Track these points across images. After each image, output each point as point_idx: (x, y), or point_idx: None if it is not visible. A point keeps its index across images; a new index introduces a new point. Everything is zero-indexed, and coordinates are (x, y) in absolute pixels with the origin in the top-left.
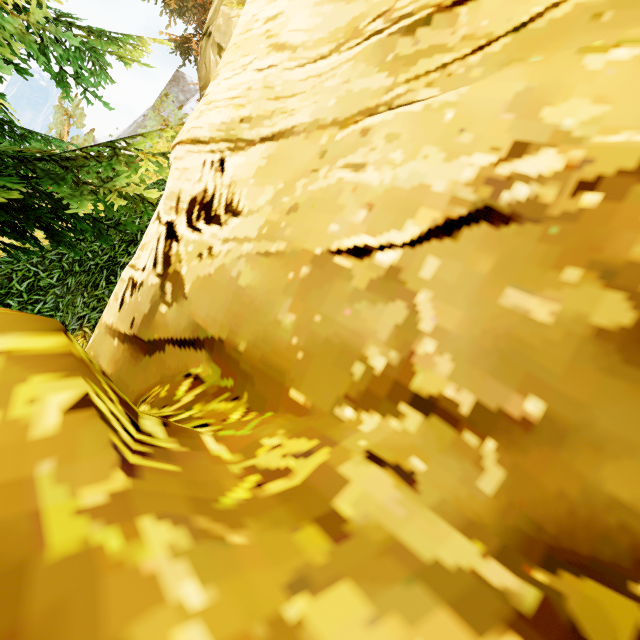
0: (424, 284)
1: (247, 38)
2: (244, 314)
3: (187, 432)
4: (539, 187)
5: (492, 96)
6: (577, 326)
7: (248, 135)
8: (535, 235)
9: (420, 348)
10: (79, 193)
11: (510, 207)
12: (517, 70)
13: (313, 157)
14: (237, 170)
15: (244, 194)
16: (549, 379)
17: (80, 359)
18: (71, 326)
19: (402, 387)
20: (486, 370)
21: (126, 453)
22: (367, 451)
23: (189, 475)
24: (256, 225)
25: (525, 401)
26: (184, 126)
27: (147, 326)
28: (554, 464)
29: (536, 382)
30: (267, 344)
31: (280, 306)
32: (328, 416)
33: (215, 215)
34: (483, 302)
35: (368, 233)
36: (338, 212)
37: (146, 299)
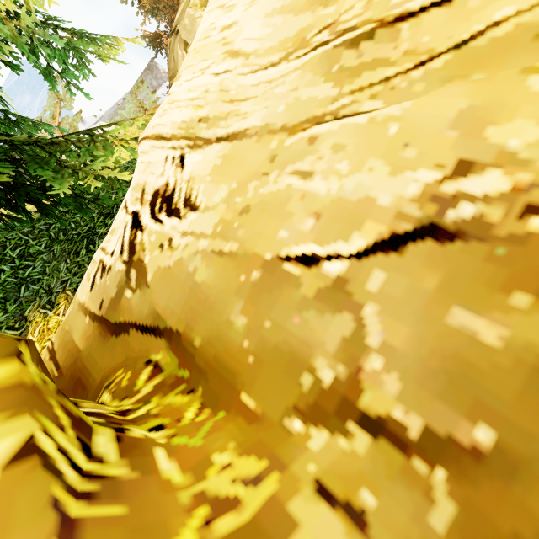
0: (370, 297)
1: (205, 44)
2: (199, 310)
3: (140, 447)
4: (484, 206)
5: (435, 112)
6: (528, 354)
7: (205, 134)
8: (481, 254)
9: (367, 364)
10: (61, 176)
11: (455, 225)
12: (460, 87)
13: (264, 160)
14: (195, 167)
15: (201, 190)
16: (499, 406)
17: (31, 386)
18: (55, 289)
19: (350, 404)
20: (434, 393)
21: (68, 504)
22: (316, 481)
23: (136, 517)
24: (211, 222)
25: (475, 428)
26: (150, 122)
27: (114, 309)
28: (507, 500)
29: (485, 409)
30: (220, 343)
31: (232, 307)
32: (277, 426)
33: (175, 208)
34: (429, 319)
35: (316, 242)
36: (287, 219)
37: (113, 284)
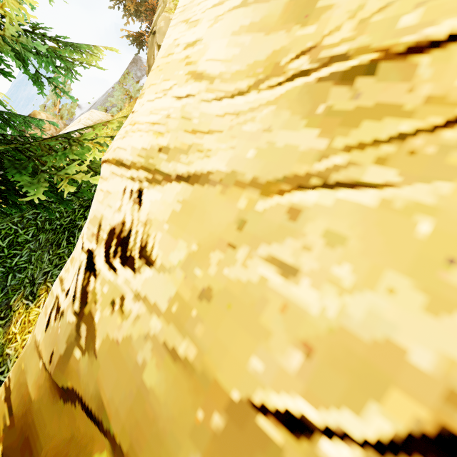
0: None
1: (168, 62)
2: (146, 432)
3: None
4: None
5: None
6: None
7: (165, 168)
8: None
9: None
10: (38, 181)
11: None
12: None
13: (230, 223)
14: (153, 207)
15: (158, 240)
16: None
17: None
18: (38, 280)
19: None
20: None
21: None
22: None
23: None
24: (166, 292)
25: None
26: (113, 141)
27: (62, 370)
28: None
29: None
30: None
31: (186, 456)
32: None
33: (130, 256)
34: None
35: (306, 398)
36: (262, 339)
37: (63, 337)
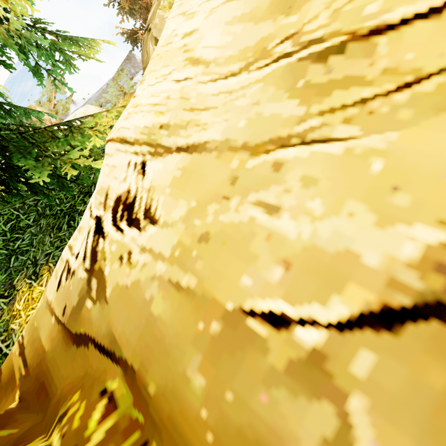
0: (357, 384)
1: (168, 50)
2: (154, 350)
3: None
4: None
5: (432, 150)
6: None
7: (166, 142)
8: None
9: None
10: (42, 165)
11: None
12: None
13: (224, 180)
14: (156, 175)
15: (161, 202)
16: None
17: None
18: (40, 261)
19: None
20: None
21: None
22: None
23: None
24: (170, 242)
25: None
26: (116, 123)
27: (75, 319)
28: None
29: None
30: (175, 401)
31: (189, 359)
32: None
33: (135, 218)
34: (441, 434)
35: (285, 299)
36: (251, 262)
37: (75, 291)
